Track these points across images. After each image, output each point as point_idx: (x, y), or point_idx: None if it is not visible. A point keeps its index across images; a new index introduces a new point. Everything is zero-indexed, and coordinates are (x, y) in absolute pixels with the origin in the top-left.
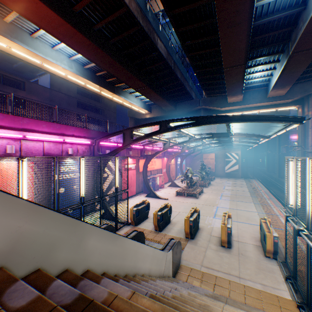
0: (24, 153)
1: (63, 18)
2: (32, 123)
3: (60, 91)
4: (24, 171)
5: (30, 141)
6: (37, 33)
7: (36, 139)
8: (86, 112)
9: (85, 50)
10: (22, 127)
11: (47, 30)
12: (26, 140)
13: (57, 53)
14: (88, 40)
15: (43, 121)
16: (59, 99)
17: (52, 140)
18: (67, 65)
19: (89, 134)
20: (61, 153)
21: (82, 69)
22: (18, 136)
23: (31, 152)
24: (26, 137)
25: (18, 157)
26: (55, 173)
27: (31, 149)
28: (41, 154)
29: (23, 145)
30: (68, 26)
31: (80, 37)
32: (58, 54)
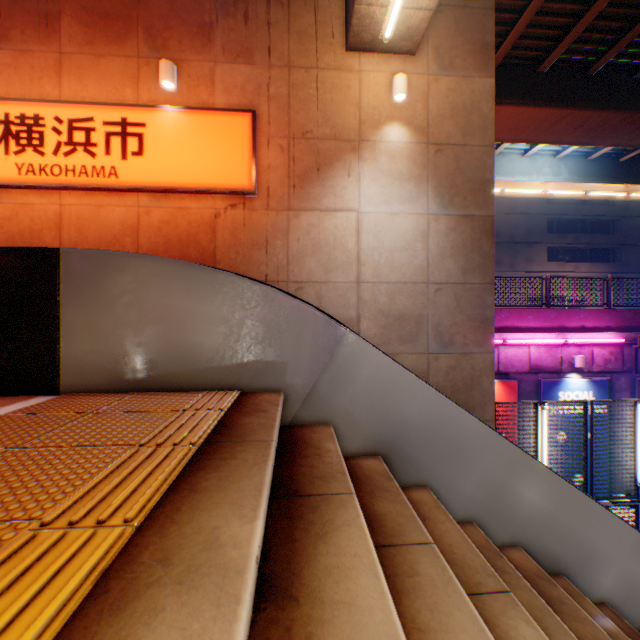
0: (501, 367)
1: (565, 107)
2: (511, 316)
3: (510, 211)
4: (542, 425)
5: (508, 346)
6: (499, 148)
7: (518, 342)
8: (565, 239)
9: (604, 135)
10: (498, 325)
11: (526, 141)
12: (503, 345)
13: (530, 160)
14: (618, 113)
15: (527, 309)
16: (508, 227)
17: (543, 341)
18: (548, 174)
19: (617, 319)
20: (556, 364)
21: (580, 165)
22: (495, 341)
23: (510, 365)
24: (504, 341)
25: (534, 401)
26: (585, 429)
27: (510, 359)
28: (524, 367)
29: (499, 353)
30: (574, 114)
31: (598, 118)
32: (530, 161)
